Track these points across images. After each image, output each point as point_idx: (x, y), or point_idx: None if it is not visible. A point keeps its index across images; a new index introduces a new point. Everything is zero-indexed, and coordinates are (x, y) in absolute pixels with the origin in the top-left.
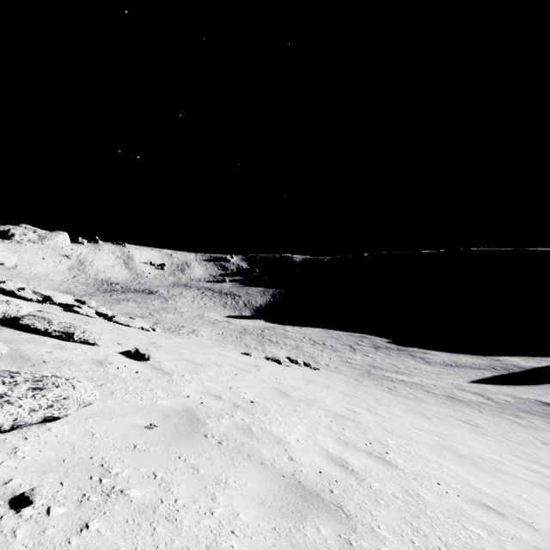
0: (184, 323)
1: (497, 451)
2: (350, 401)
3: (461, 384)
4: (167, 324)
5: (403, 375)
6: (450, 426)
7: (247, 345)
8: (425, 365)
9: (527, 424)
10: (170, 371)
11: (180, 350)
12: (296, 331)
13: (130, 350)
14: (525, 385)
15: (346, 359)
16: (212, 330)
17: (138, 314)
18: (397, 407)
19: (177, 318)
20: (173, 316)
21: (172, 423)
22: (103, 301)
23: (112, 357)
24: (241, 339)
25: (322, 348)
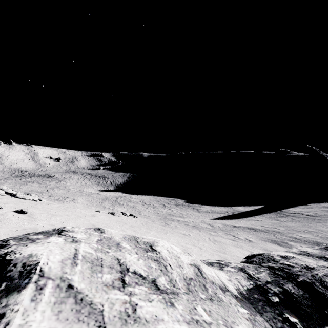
0: (68, 195)
1: (179, 242)
2: (129, 228)
3: (206, 220)
4: (57, 196)
5: (182, 218)
6: (172, 236)
7: (104, 207)
8: (196, 213)
9: (215, 234)
10: (36, 217)
11: (50, 209)
12: (137, 197)
13: (18, 210)
14: (234, 219)
15: (157, 212)
16: (86, 199)
17: (39, 191)
18: (155, 230)
19: (65, 192)
20: (62, 191)
21: (25, 230)
22: (15, 183)
23: (8, 213)
24: (102, 204)
25: (147, 206)
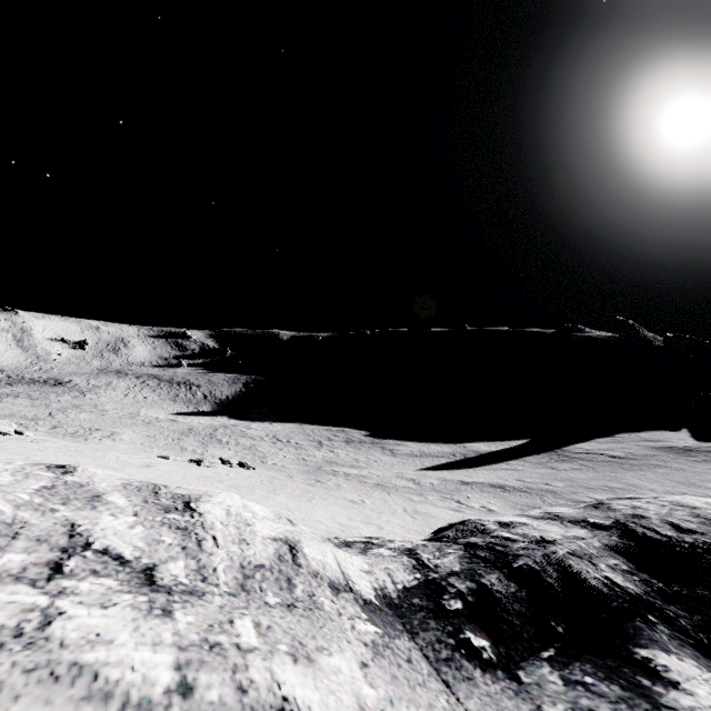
0: (101, 425)
1: (336, 517)
2: (226, 490)
3: (407, 472)
4: (73, 427)
5: (356, 468)
6: (324, 504)
7: (184, 449)
8: (389, 457)
9: (419, 499)
10: None
11: (37, 452)
12: (263, 428)
13: None
14: (466, 468)
15: (304, 457)
16: (142, 432)
17: (29, 416)
18: (288, 494)
19: (93, 418)
20: (87, 416)
21: None
22: None
23: None
24: (179, 442)
25: (283, 446)
